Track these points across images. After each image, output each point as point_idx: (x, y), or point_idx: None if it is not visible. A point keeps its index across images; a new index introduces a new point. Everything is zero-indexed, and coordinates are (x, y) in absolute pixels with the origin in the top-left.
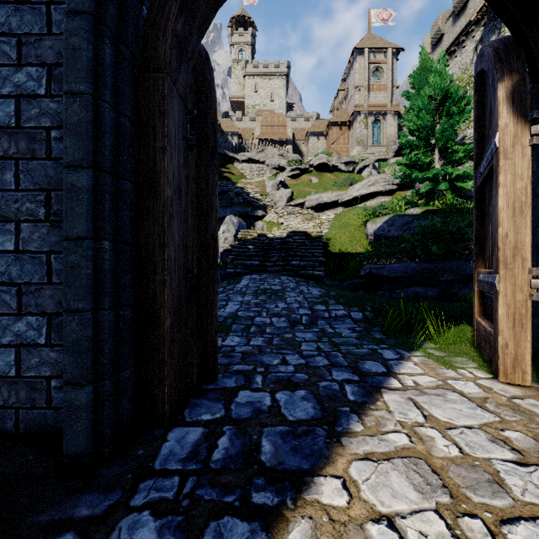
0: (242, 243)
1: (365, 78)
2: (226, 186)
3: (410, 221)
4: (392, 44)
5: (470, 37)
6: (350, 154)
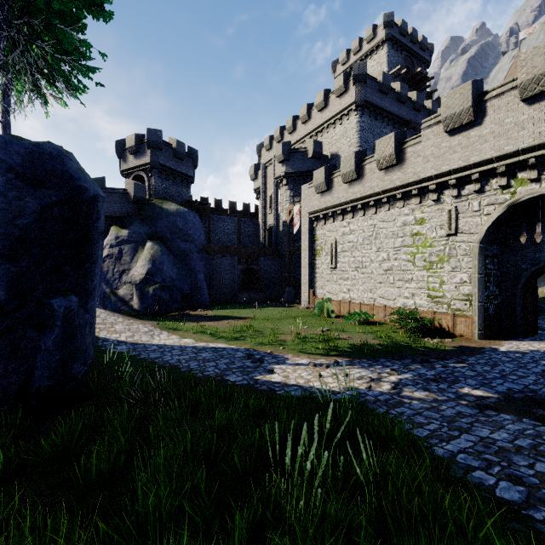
0: None
1: None
2: None
3: None
4: None
5: None
6: None
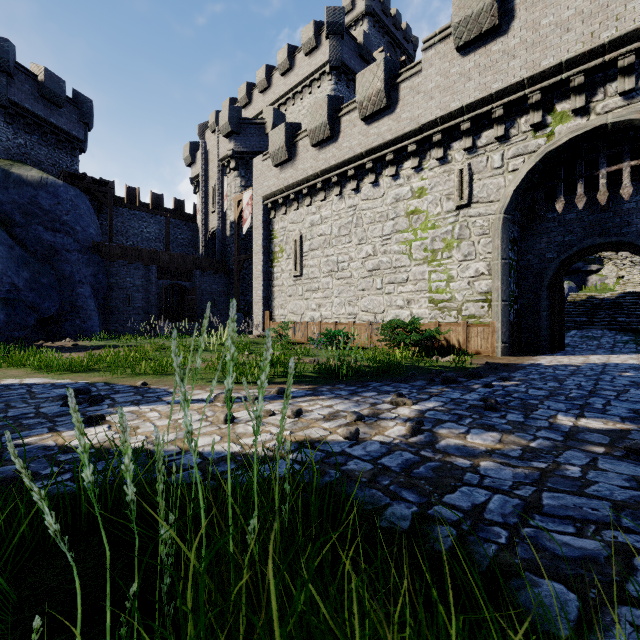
0: (572, 305)
1: None
2: None
3: None
4: None
5: None
6: None
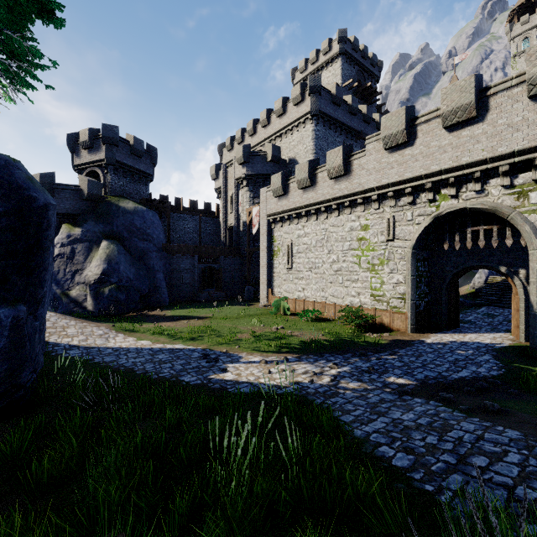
0: (489, 286)
1: None
2: None
3: None
4: None
5: None
6: None
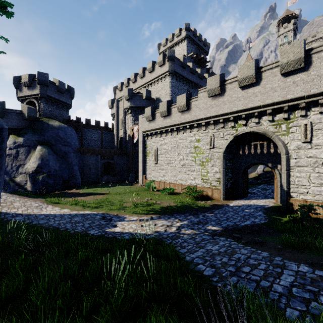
0: (265, 172)
1: None
2: None
3: None
4: None
5: None
6: None
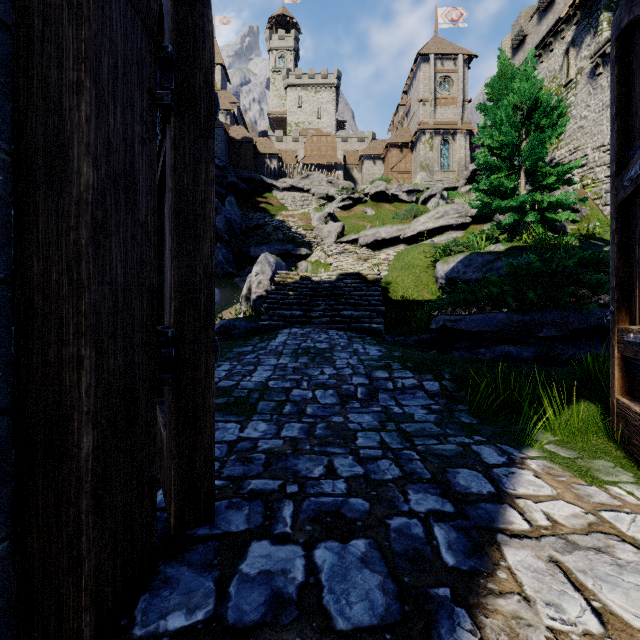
0: (281, 288)
1: (431, 90)
2: (263, 219)
3: (492, 260)
4: (463, 49)
5: (559, 38)
6: (413, 181)
